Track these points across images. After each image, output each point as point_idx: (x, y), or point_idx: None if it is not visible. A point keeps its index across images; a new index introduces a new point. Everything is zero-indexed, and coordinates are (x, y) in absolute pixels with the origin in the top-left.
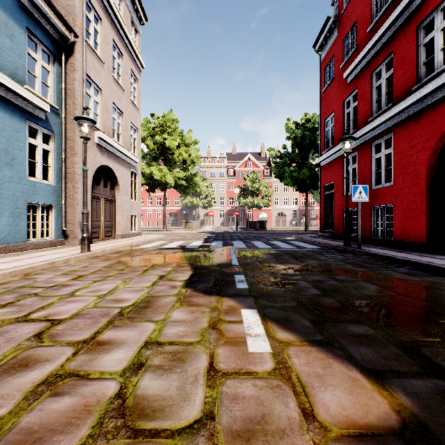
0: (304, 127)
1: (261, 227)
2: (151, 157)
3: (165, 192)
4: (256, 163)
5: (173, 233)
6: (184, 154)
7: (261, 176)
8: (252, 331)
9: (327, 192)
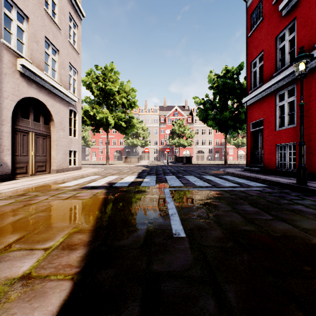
0: (226, 76)
1: (188, 161)
2: (96, 102)
3: (107, 132)
4: (181, 112)
5: (114, 166)
6: (123, 99)
7: (185, 122)
8: None
9: (255, 129)
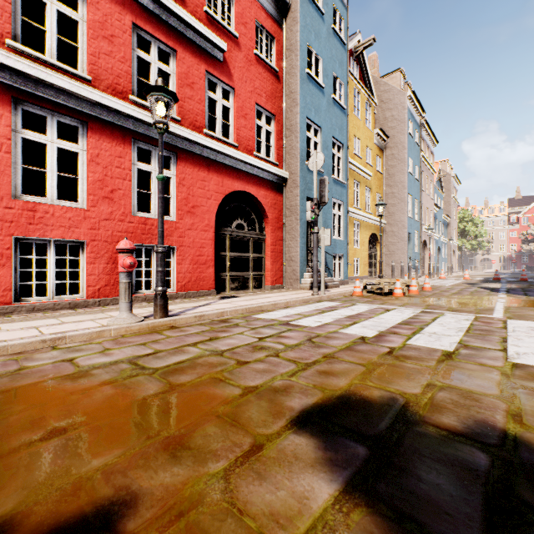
0: None
1: None
2: None
3: (461, 251)
4: None
5: None
6: (475, 232)
7: None
8: (504, 276)
9: None
